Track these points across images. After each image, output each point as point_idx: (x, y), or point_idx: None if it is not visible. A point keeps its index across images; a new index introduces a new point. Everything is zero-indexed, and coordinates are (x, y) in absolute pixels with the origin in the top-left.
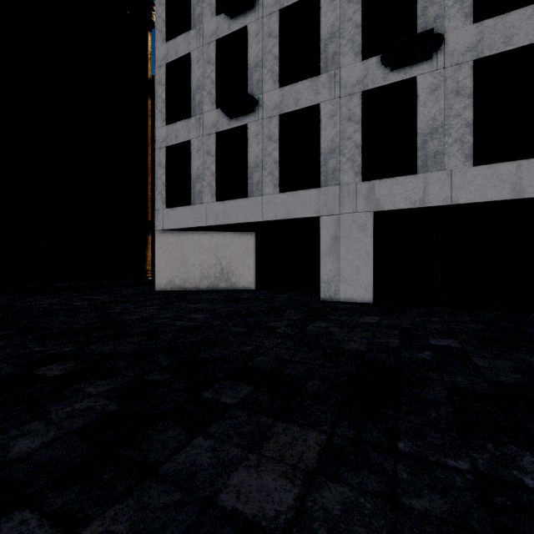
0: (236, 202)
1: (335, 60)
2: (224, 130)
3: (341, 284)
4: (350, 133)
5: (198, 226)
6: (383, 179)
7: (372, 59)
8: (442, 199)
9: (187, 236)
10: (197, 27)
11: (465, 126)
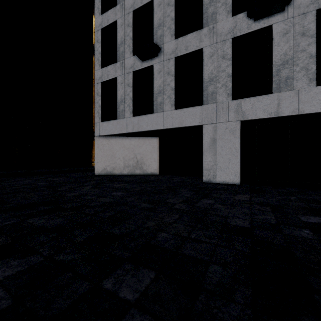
0: (146, 116)
1: (213, 18)
2: (138, 69)
3: (217, 171)
4: (223, 67)
5: (122, 133)
6: (247, 98)
7: (240, 15)
8: (291, 111)
9: (115, 140)
10: (121, 3)
11: (309, 58)
